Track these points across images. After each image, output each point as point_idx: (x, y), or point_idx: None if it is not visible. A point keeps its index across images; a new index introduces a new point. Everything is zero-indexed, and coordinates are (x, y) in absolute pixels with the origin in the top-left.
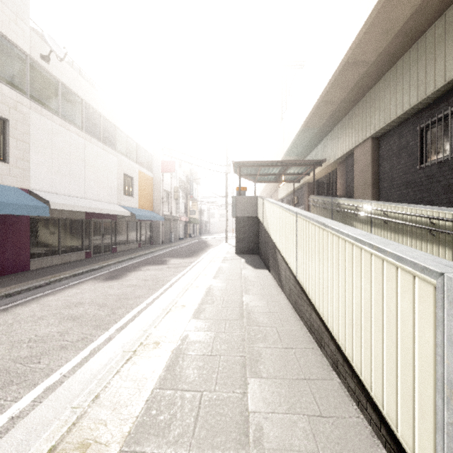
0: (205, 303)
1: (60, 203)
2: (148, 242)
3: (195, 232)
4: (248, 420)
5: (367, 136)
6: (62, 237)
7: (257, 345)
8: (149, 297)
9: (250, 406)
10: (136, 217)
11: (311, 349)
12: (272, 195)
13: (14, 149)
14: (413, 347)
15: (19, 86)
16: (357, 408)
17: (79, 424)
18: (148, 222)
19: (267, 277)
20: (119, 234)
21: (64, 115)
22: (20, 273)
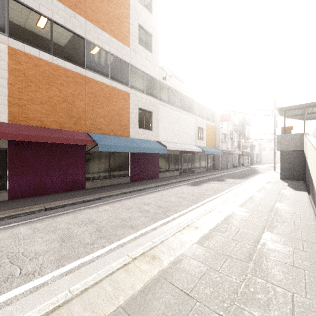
0: (247, 202)
1: (170, 147)
2: (212, 168)
3: (247, 162)
4: (260, 240)
5: None
6: (170, 163)
7: (276, 223)
8: (214, 195)
9: (262, 238)
10: (205, 152)
11: (315, 233)
12: None
13: (154, 124)
14: None
15: (155, 95)
16: None
17: (194, 223)
18: (212, 155)
19: (304, 196)
20: (195, 162)
21: (170, 103)
22: (156, 179)
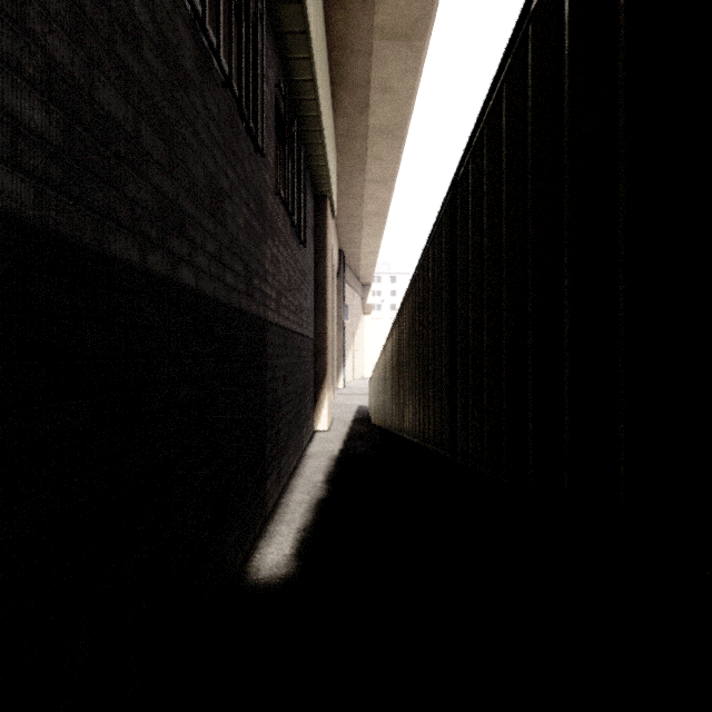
0: None
1: None
2: None
3: None
4: None
5: None
6: None
7: None
8: None
9: None
10: None
11: None
12: None
13: None
14: None
15: None
16: None
17: None
18: None
19: None
20: None
21: None
22: None
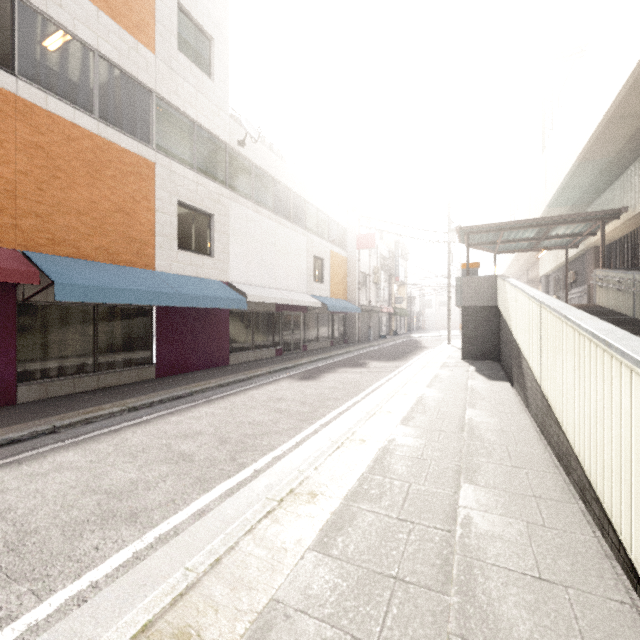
0: (415, 412)
1: (255, 295)
2: (341, 340)
3: (402, 328)
4: (457, 511)
5: None
6: (255, 332)
7: (477, 458)
8: (349, 400)
9: (460, 502)
10: (328, 309)
11: (551, 473)
12: (528, 270)
13: (217, 243)
14: (631, 443)
15: (221, 179)
16: (601, 535)
17: (306, 482)
18: (342, 315)
19: (507, 391)
20: (308, 329)
21: (256, 199)
22: (222, 367)
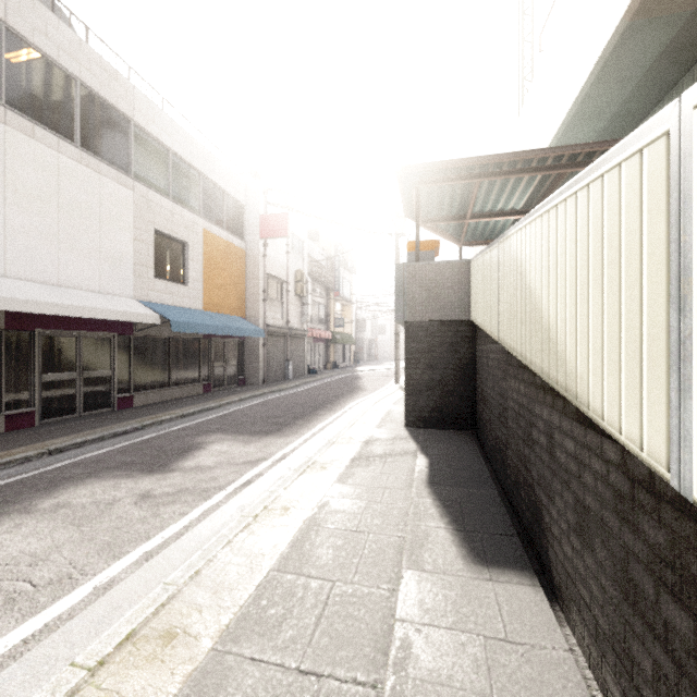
0: None
1: None
2: (234, 380)
3: (347, 359)
4: None
5: None
6: None
7: None
8: None
9: None
10: (173, 327)
11: None
12: None
13: None
14: None
15: None
16: None
17: None
18: (234, 340)
19: None
20: (143, 366)
21: None
22: None
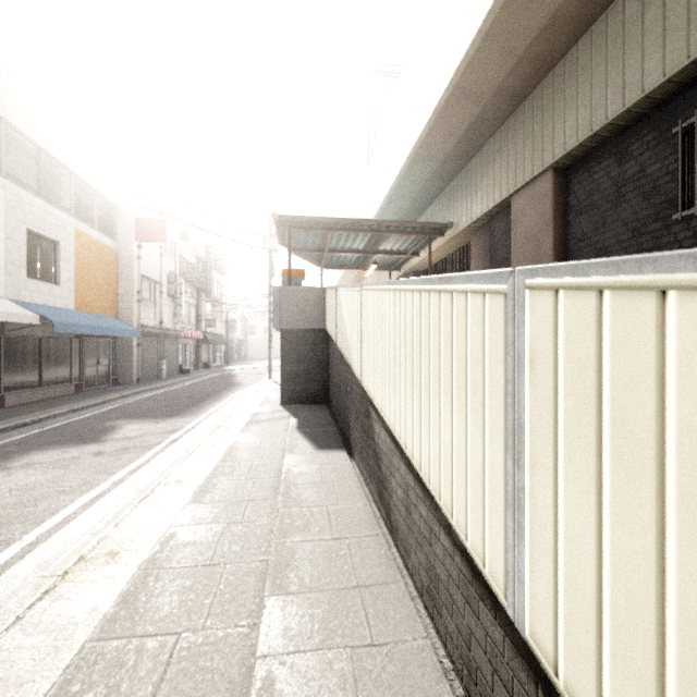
0: None
1: None
2: (106, 380)
3: (218, 358)
4: None
5: (544, 166)
6: None
7: None
8: None
9: None
10: (55, 328)
11: None
12: None
13: None
14: None
15: None
16: None
17: None
18: (106, 340)
19: (348, 479)
20: (13, 366)
21: None
22: None
